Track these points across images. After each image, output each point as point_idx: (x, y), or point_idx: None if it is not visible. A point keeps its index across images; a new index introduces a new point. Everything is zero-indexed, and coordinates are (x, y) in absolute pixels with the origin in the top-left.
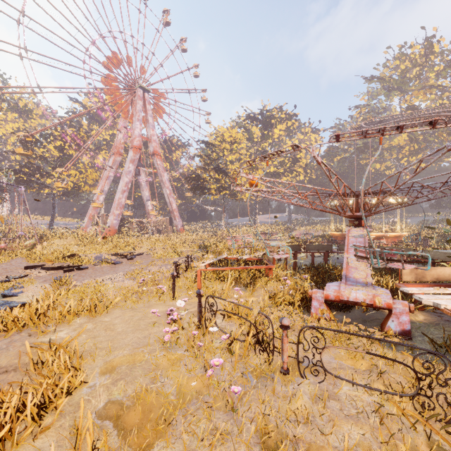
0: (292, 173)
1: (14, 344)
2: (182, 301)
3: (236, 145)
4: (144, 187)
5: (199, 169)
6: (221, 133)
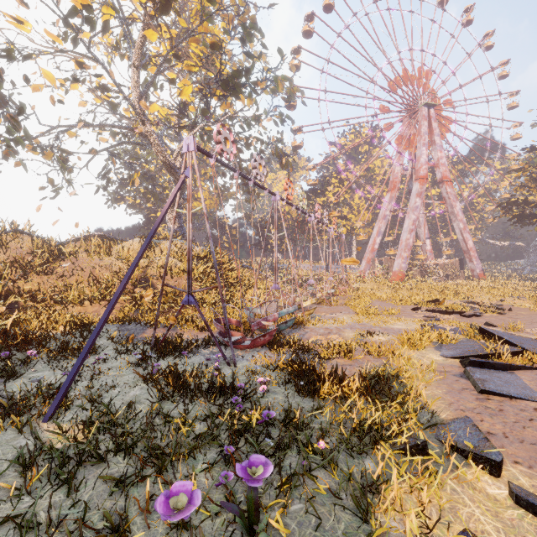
0: None
1: None
2: None
3: None
4: (422, 223)
5: (517, 189)
6: None
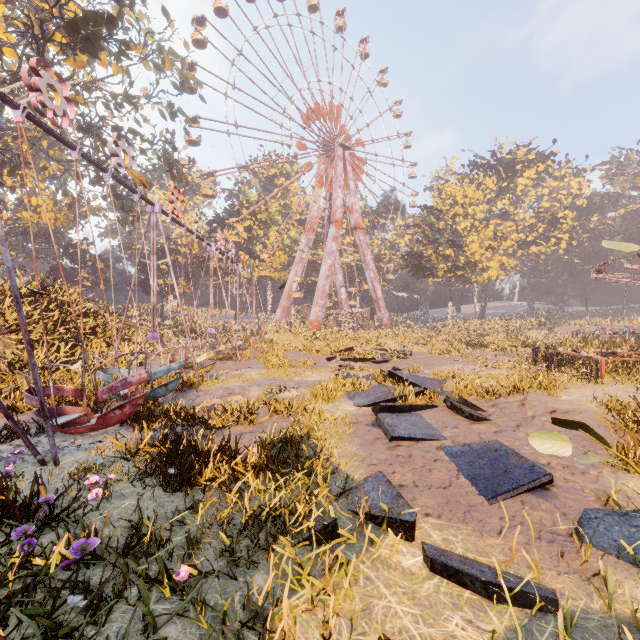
0: (549, 240)
1: (546, 399)
2: None
3: (471, 208)
4: (338, 270)
5: (415, 243)
6: (452, 194)
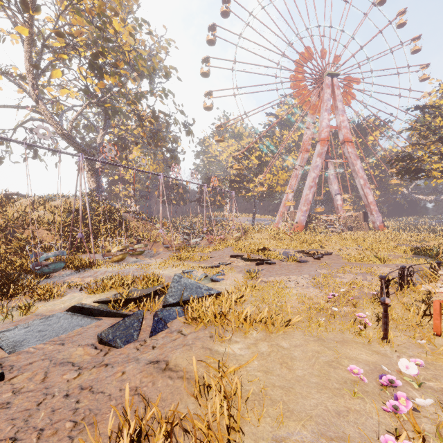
0: None
1: (197, 342)
2: (411, 364)
3: None
4: (332, 181)
5: (410, 146)
6: None
